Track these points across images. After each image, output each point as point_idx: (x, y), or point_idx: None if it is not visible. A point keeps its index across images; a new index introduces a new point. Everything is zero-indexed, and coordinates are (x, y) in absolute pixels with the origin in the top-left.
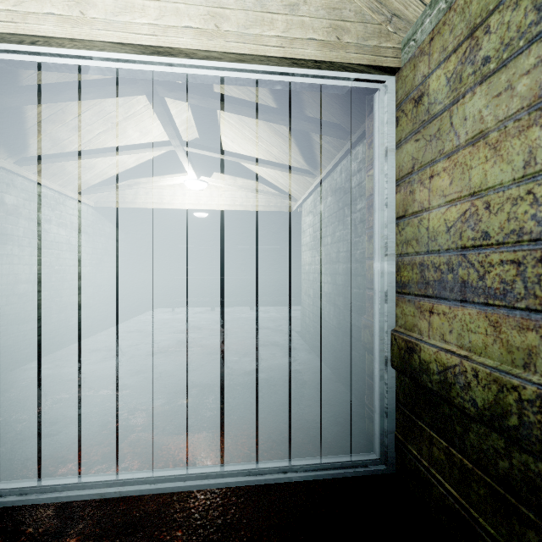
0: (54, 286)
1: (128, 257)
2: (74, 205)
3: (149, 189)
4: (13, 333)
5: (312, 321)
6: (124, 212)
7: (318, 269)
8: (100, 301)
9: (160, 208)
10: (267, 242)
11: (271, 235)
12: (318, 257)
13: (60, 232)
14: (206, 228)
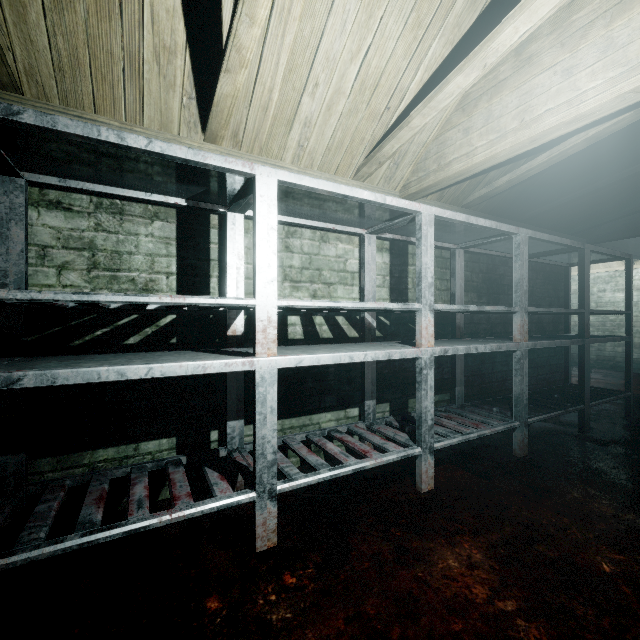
0: (609, 329)
1: None
2: (635, 272)
3: None
4: (573, 349)
5: None
6: None
7: None
8: None
9: None
10: None
11: None
12: None
13: (616, 295)
14: None
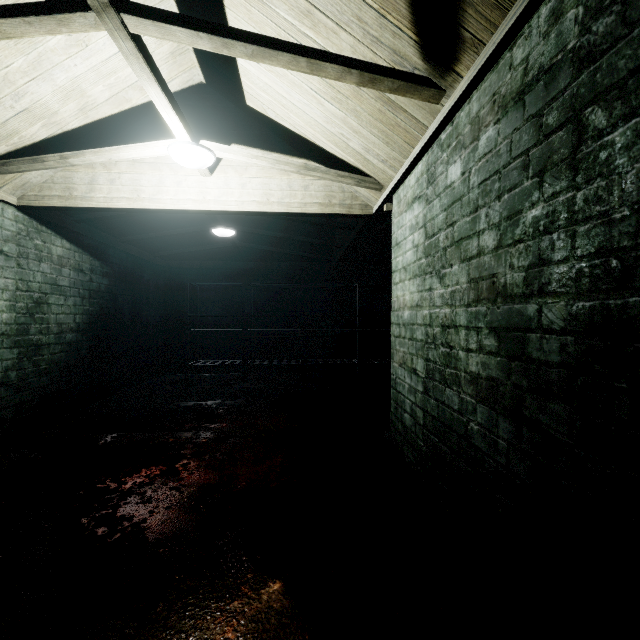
0: None
1: (107, 299)
2: None
3: (115, 173)
4: None
5: (424, 427)
6: (97, 225)
7: (441, 317)
8: (38, 373)
9: (136, 209)
10: (326, 278)
11: (332, 266)
12: (441, 290)
13: None
14: (237, 257)
